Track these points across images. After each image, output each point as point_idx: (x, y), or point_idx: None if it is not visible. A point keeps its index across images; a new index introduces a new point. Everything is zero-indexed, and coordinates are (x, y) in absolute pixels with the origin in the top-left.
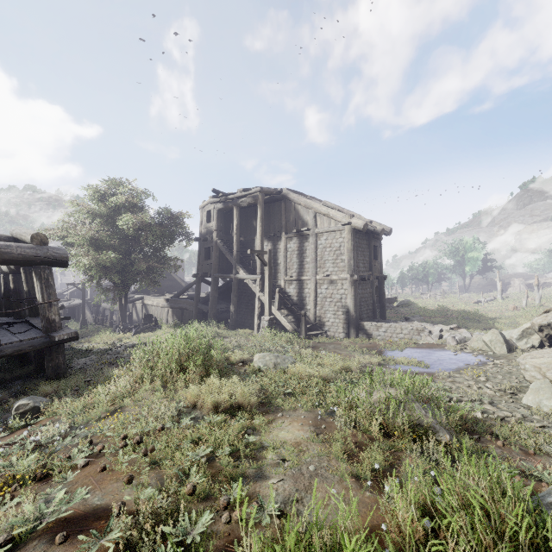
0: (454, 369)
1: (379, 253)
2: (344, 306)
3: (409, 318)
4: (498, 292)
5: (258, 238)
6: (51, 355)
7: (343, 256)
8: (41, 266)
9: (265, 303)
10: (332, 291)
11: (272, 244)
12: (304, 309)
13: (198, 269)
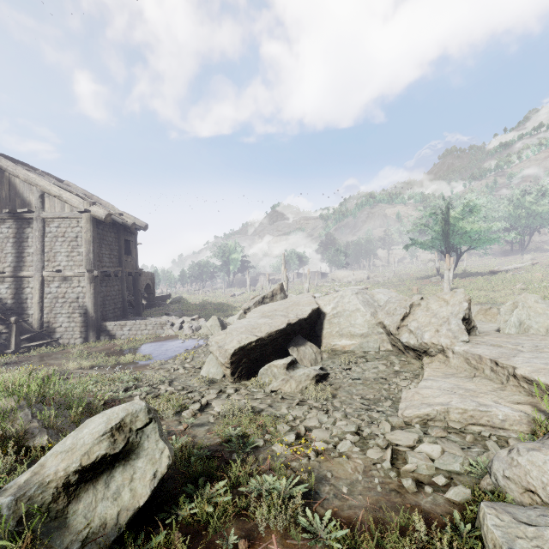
0: (173, 356)
1: (135, 248)
2: (82, 307)
3: (169, 314)
4: (248, 286)
5: None
6: None
7: (81, 248)
8: None
9: None
10: (66, 289)
11: None
12: (25, 314)
13: None
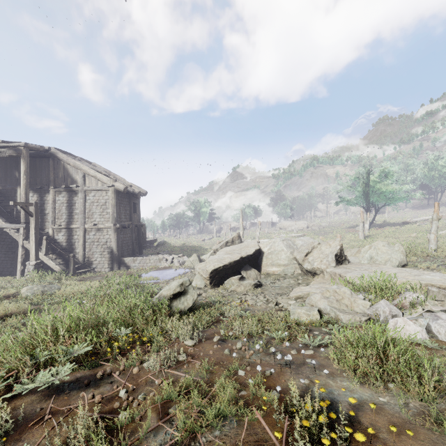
0: (171, 278)
1: (138, 208)
2: (109, 248)
3: (160, 253)
4: (215, 233)
5: (22, 190)
6: None
7: (108, 210)
8: None
9: (30, 249)
10: (99, 236)
11: (39, 196)
12: (74, 252)
13: None
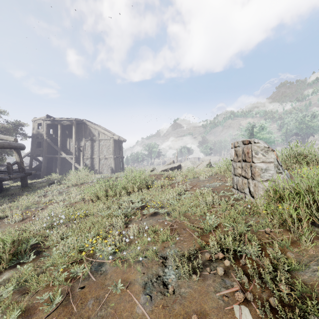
0: None
1: (122, 148)
2: (111, 167)
3: None
4: (161, 164)
5: (73, 140)
6: (24, 180)
7: (110, 149)
8: (19, 149)
9: (81, 166)
10: (106, 162)
11: (77, 142)
12: (94, 169)
13: (32, 152)
